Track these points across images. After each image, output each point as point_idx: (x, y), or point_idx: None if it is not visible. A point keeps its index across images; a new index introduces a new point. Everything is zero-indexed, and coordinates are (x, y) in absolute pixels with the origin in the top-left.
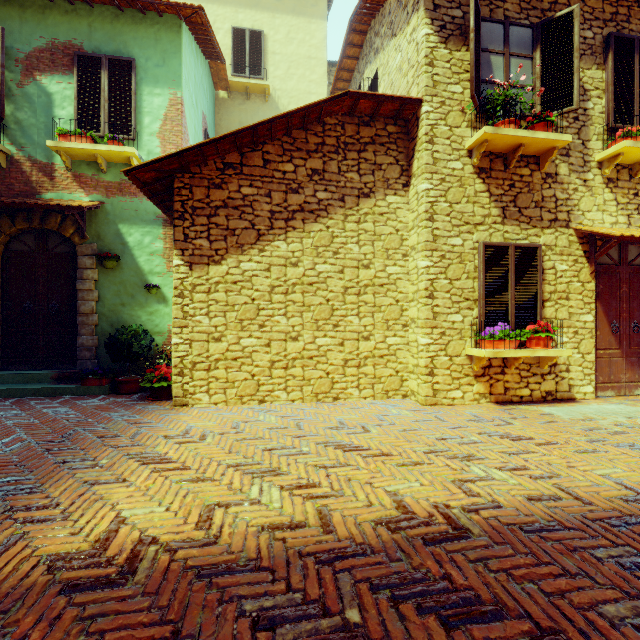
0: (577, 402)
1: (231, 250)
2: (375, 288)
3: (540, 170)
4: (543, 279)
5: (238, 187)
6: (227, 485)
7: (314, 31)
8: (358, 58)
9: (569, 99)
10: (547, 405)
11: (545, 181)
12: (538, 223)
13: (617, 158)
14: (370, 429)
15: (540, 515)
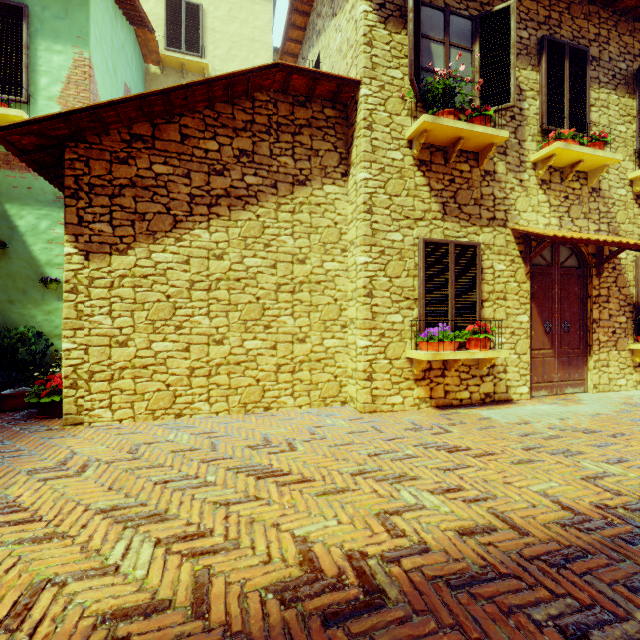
0: (514, 403)
1: (140, 238)
2: (311, 285)
3: (479, 167)
4: (482, 279)
5: (149, 164)
6: (82, 544)
7: (258, 12)
8: (302, 42)
9: (506, 95)
10: (486, 408)
11: (484, 178)
12: (477, 221)
13: (550, 159)
14: (297, 446)
15: (472, 558)
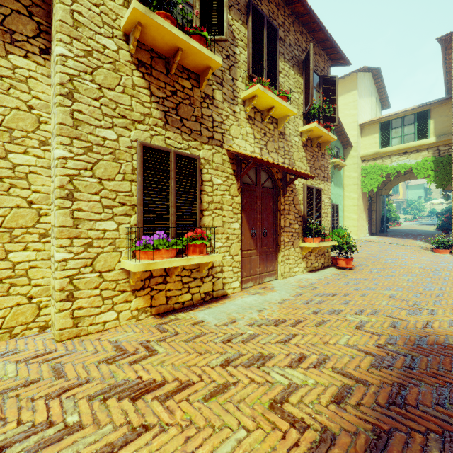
0: (228, 298)
1: None
2: None
3: (200, 88)
4: (203, 190)
5: None
6: None
7: None
8: None
9: (221, 29)
10: (204, 307)
11: (204, 100)
12: (198, 137)
13: (254, 99)
14: None
15: None
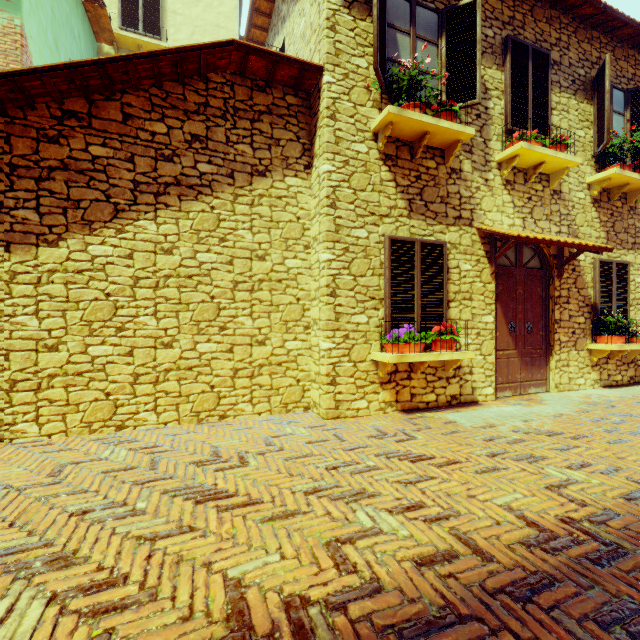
0: (479, 405)
1: (74, 228)
2: (272, 284)
3: (445, 164)
4: (448, 278)
5: (85, 144)
6: None
7: None
8: (268, 30)
9: (472, 92)
10: (452, 410)
11: (450, 176)
12: (444, 219)
13: (514, 160)
14: (249, 460)
15: (429, 596)
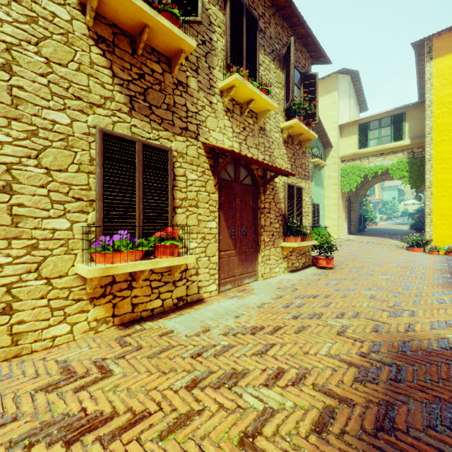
0: (204, 303)
1: None
2: None
3: (172, 73)
4: (175, 185)
5: None
6: None
7: None
8: None
9: (195, 10)
10: (176, 314)
11: (177, 87)
12: (170, 127)
13: (232, 89)
14: None
15: None
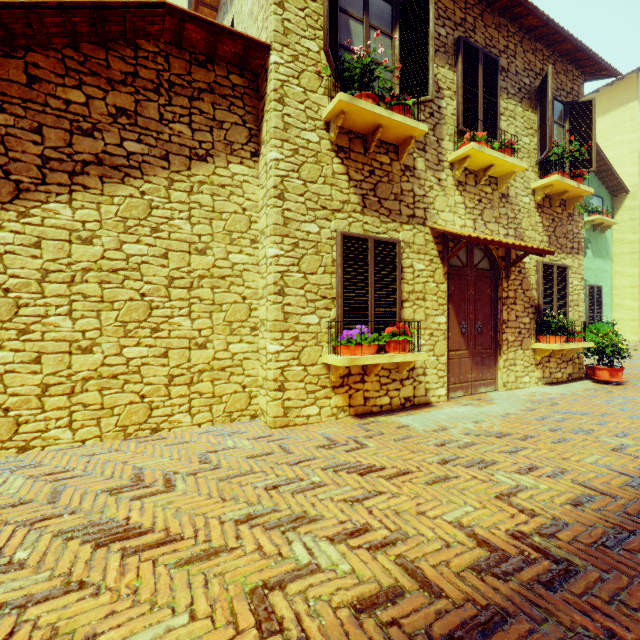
0: (432, 406)
1: None
2: (214, 280)
3: (399, 160)
4: (402, 278)
5: None
6: None
7: None
8: (217, 9)
9: (425, 88)
10: (405, 413)
11: (404, 173)
12: (397, 217)
13: (466, 160)
14: (176, 483)
15: None
